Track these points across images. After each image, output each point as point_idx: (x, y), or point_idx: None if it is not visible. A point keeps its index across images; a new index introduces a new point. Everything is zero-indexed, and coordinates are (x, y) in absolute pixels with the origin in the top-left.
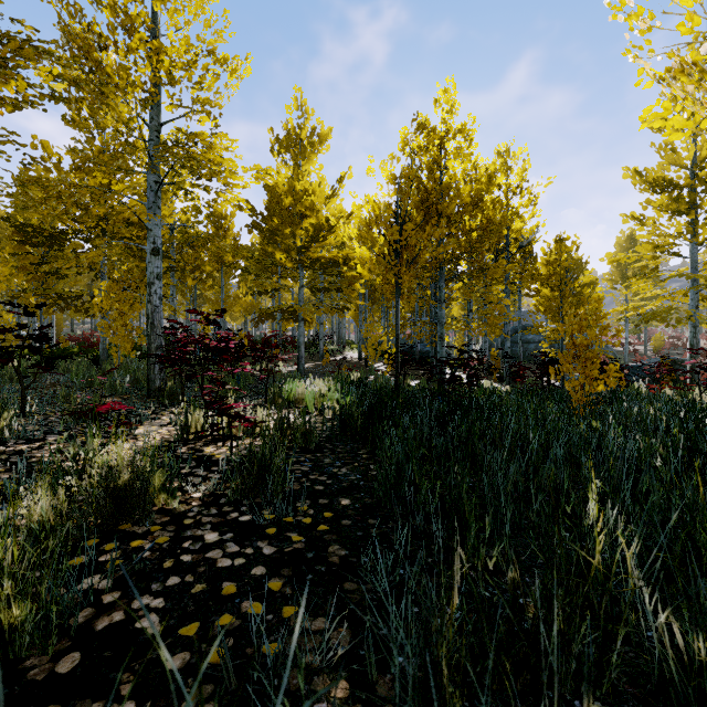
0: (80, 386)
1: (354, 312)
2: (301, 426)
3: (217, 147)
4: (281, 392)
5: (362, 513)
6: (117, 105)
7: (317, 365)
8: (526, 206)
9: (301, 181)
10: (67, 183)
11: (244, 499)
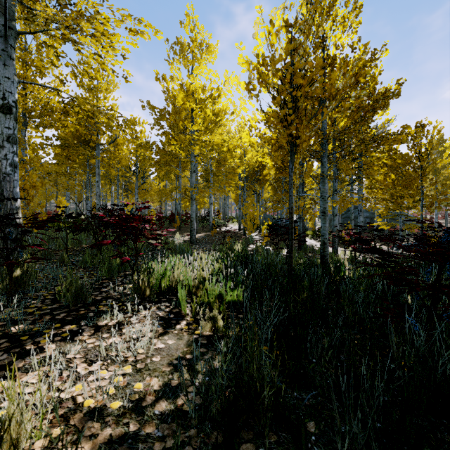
0: None
1: (234, 195)
2: None
3: None
4: (148, 280)
5: None
6: None
7: (207, 234)
8: None
9: (192, 84)
10: None
11: None
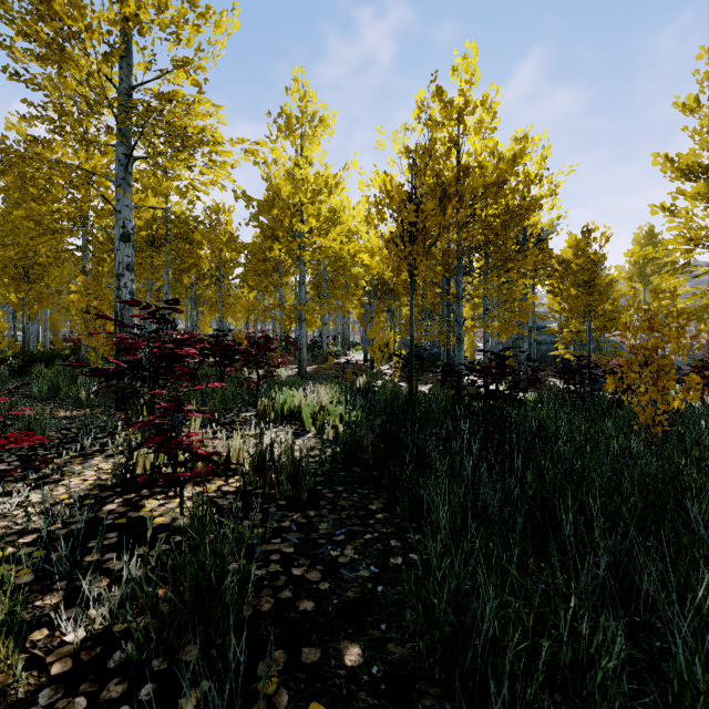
0: (41, 395)
1: (359, 312)
2: (288, 466)
3: (198, 113)
4: (273, 405)
5: (388, 702)
6: (72, 55)
7: (320, 367)
8: (546, 196)
9: (302, 169)
10: (6, 149)
11: (160, 651)
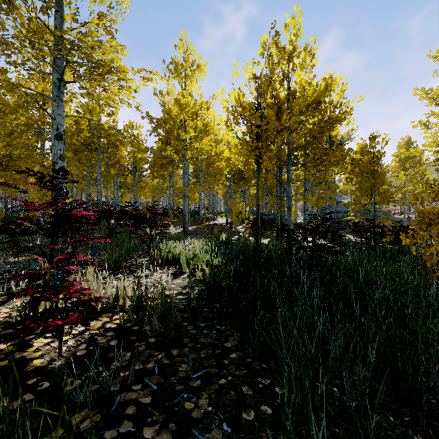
0: (3, 246)
1: (223, 192)
2: (158, 308)
3: (109, 51)
4: (160, 254)
5: None
6: (16, 5)
7: (198, 227)
8: (344, 115)
9: (185, 98)
10: None
11: None
